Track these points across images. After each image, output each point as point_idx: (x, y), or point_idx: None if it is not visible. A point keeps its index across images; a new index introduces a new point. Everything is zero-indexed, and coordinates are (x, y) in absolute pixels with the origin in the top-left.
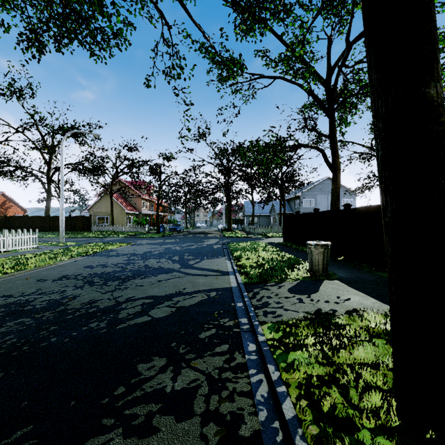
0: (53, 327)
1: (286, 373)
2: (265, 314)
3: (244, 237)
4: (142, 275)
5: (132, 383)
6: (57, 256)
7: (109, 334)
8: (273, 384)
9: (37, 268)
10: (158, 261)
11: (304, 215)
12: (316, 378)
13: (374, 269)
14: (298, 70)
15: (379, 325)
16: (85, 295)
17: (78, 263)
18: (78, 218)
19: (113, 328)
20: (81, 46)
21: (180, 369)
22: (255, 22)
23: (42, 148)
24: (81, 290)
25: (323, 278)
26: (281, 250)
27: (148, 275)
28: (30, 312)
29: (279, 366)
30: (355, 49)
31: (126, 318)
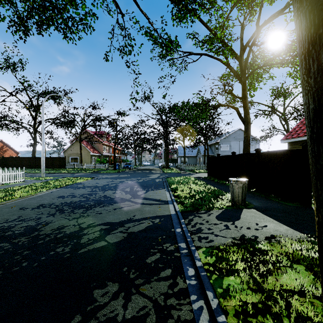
0: (26, 252)
1: (223, 300)
2: (199, 239)
3: (178, 173)
4: (102, 204)
5: (88, 311)
6: (38, 188)
7: (71, 259)
8: (213, 313)
9: (21, 198)
10: (114, 192)
11: (223, 157)
12: (251, 307)
13: (280, 199)
14: (219, 48)
15: (296, 251)
16: (55, 221)
17: (53, 194)
18: (56, 159)
19: (75, 253)
20: (56, 30)
21: (130, 295)
22: (187, 12)
23: (29, 107)
24: (53, 217)
25: (242, 207)
26: (207, 183)
27: (106, 204)
28: (10, 237)
29: (216, 291)
30: (261, 32)
31: (86, 243)
